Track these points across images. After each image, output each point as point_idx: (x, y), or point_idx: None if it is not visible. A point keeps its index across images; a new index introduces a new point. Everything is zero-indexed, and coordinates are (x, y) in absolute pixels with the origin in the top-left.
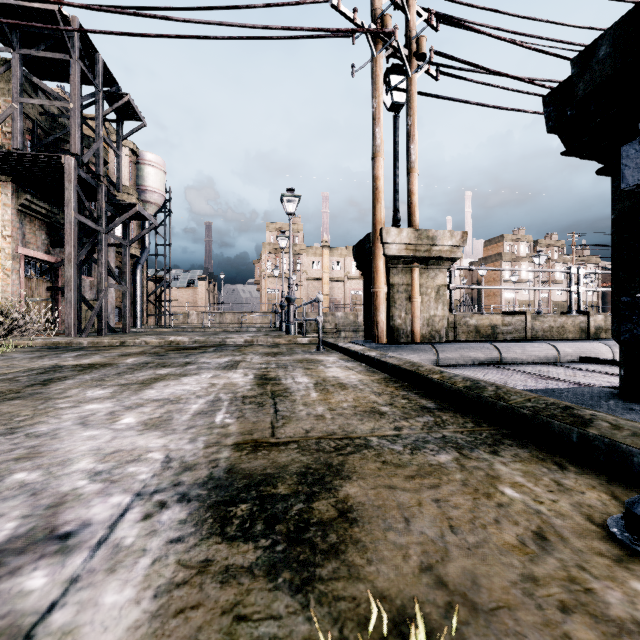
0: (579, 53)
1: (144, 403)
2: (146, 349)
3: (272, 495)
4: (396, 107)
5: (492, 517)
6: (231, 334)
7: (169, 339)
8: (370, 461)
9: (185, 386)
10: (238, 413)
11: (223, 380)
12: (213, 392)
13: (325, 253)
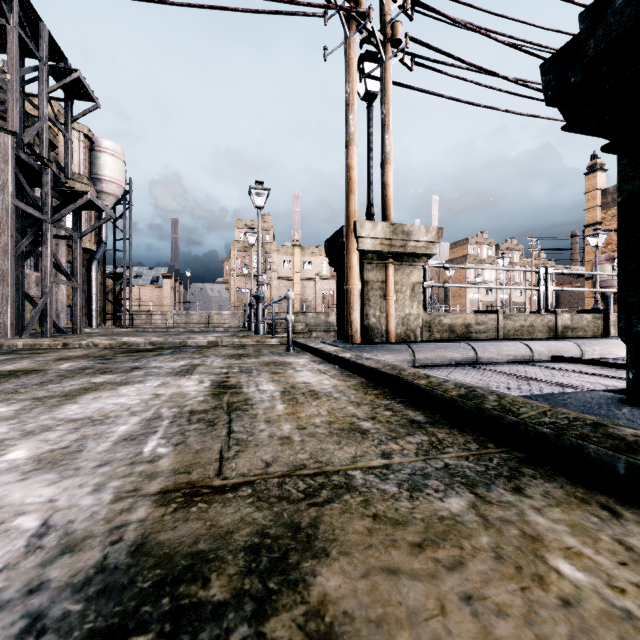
0: (590, 5)
1: (54, 425)
2: (92, 352)
3: (197, 606)
4: (370, 96)
5: (565, 635)
6: (195, 334)
7: (121, 340)
8: (355, 516)
9: (120, 398)
10: (178, 437)
11: (171, 389)
12: (154, 406)
13: (296, 252)
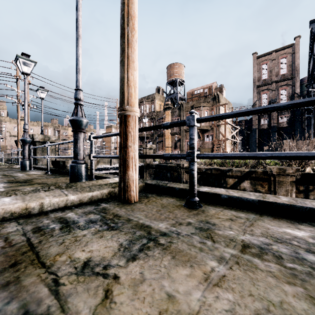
0: None
1: None
2: None
3: None
4: None
5: None
6: None
7: None
8: None
9: None
10: None
11: None
12: None
13: (23, 123)
